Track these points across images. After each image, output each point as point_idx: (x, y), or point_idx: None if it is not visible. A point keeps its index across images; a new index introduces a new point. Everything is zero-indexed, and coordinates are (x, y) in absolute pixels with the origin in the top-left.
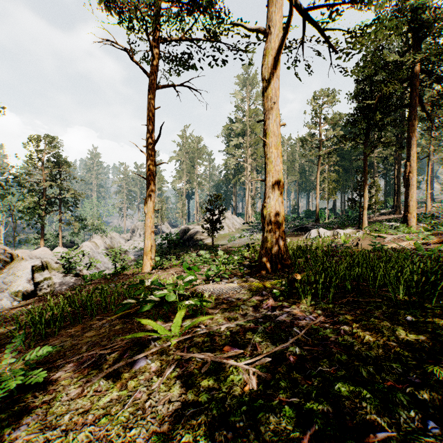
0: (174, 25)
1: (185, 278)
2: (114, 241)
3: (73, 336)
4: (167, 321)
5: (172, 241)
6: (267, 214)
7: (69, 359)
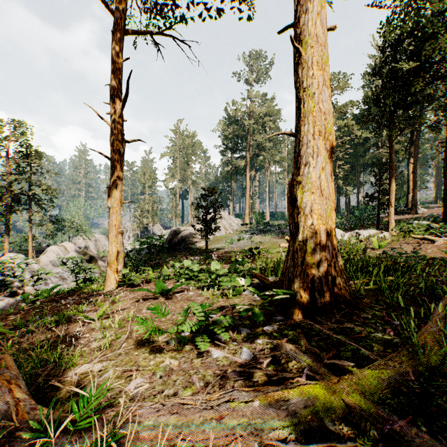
0: None
1: None
2: (99, 244)
3: None
4: None
5: (154, 246)
6: (304, 196)
7: None
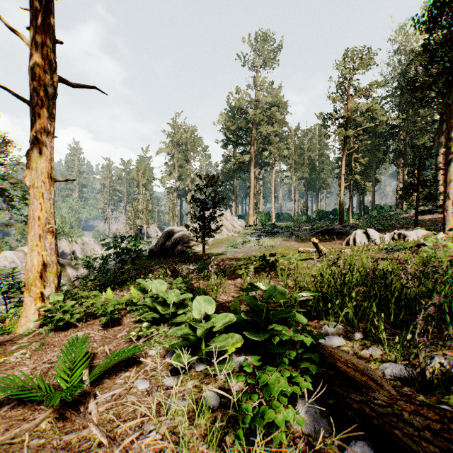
0: None
1: None
2: (87, 248)
3: None
4: None
5: (127, 252)
6: None
7: None
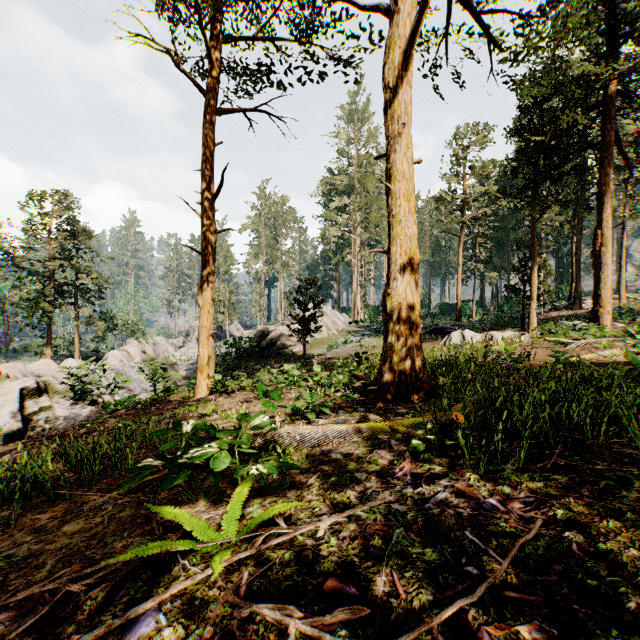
0: (244, 11)
1: (253, 420)
2: (159, 349)
3: (41, 529)
4: (218, 502)
5: (243, 350)
6: (392, 306)
7: (4, 600)
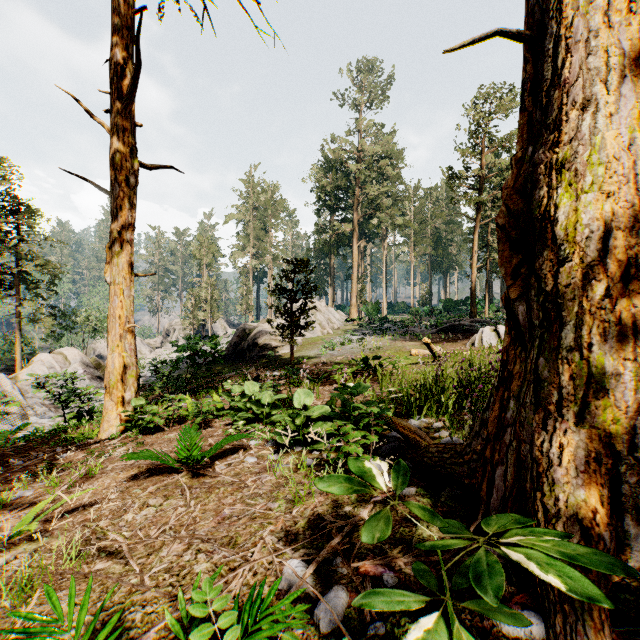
0: None
1: None
2: None
3: None
4: None
5: (201, 354)
6: (582, 205)
7: None
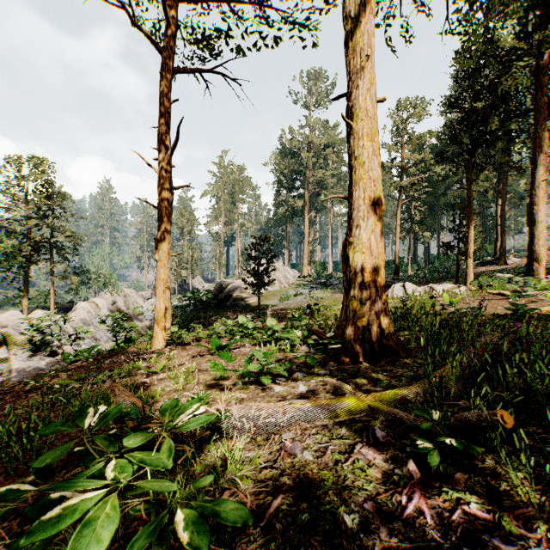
0: None
1: (183, 413)
2: (129, 301)
3: None
4: None
5: (200, 302)
6: (355, 256)
7: None
